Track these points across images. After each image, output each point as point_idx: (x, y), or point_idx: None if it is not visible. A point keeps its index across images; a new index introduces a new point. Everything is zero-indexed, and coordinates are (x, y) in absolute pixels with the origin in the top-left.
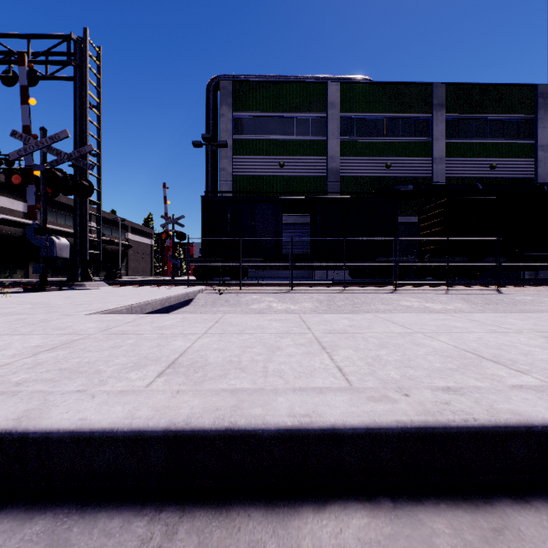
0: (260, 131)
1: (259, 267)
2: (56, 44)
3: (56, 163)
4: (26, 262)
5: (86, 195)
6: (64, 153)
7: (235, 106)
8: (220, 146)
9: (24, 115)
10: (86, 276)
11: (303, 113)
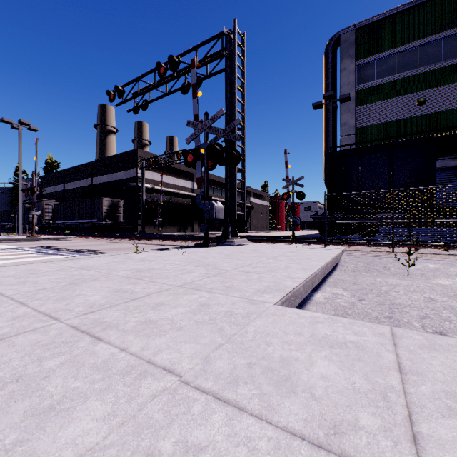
0: (390, 71)
1: (400, 223)
2: (214, 44)
3: (213, 141)
4: (193, 221)
5: (234, 164)
6: (220, 129)
7: (358, 55)
8: (341, 101)
9: (194, 106)
10: (233, 233)
11: (456, 29)
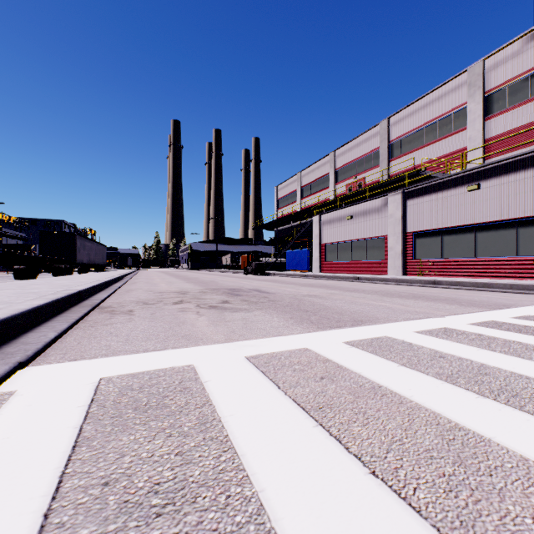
0: None
1: None
2: None
3: None
4: None
5: None
6: None
7: None
8: None
9: None
10: None
11: None
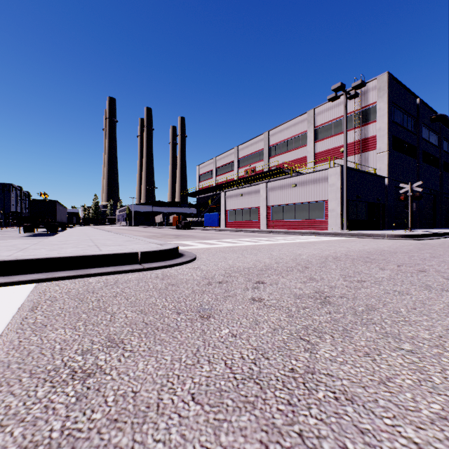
0: None
1: None
2: None
3: None
4: None
5: None
6: None
7: None
8: None
9: None
10: None
11: None
